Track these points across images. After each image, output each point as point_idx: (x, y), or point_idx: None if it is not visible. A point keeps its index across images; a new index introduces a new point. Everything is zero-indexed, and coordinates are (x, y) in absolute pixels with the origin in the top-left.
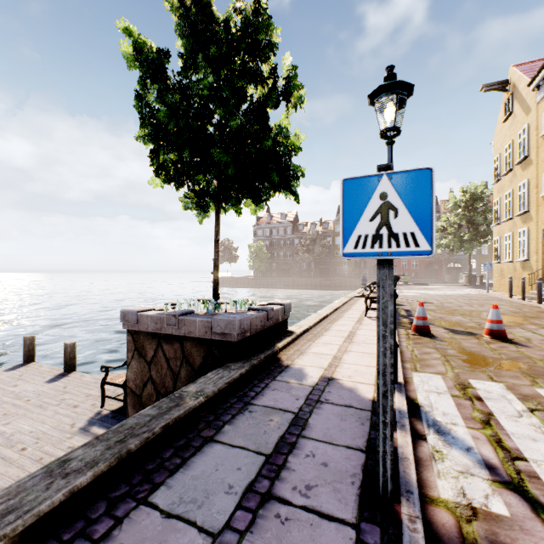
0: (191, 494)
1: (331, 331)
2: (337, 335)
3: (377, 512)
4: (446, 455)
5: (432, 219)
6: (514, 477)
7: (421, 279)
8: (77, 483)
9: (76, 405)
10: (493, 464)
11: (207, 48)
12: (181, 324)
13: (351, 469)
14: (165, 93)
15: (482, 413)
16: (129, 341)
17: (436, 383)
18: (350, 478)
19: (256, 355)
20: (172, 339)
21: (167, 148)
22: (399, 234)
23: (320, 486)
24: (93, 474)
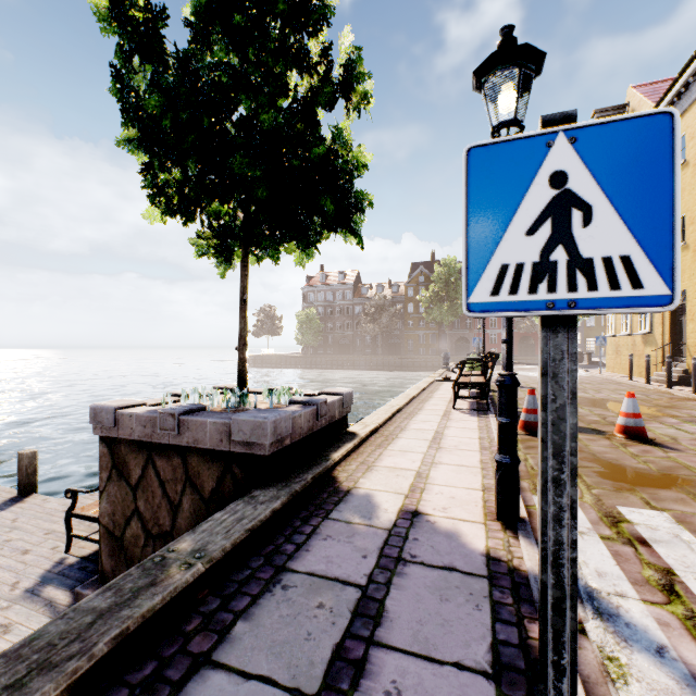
0: None
1: (408, 430)
2: (419, 437)
3: None
4: (628, 667)
5: (673, 226)
6: None
7: (514, 357)
8: None
9: (27, 550)
10: None
11: (229, 16)
12: (183, 428)
13: None
14: None
15: (657, 570)
16: (104, 453)
17: None
18: None
19: (299, 475)
20: (169, 451)
21: (163, 157)
22: (594, 260)
23: None
24: None
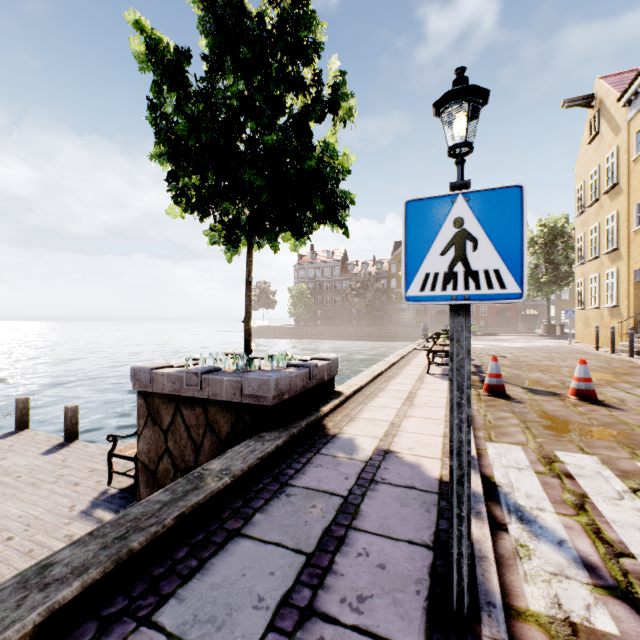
0: (209, 610)
1: (386, 391)
2: (395, 396)
3: (451, 634)
4: (534, 550)
5: (522, 252)
6: (621, 580)
7: (491, 328)
8: (59, 597)
9: (78, 483)
10: (593, 563)
11: (237, 49)
12: (204, 384)
13: (415, 573)
14: (185, 103)
15: (574, 495)
16: (141, 404)
17: (516, 456)
18: (414, 586)
19: (296, 422)
20: (193, 403)
21: (187, 169)
22: (479, 271)
23: (375, 597)
24: (80, 585)
